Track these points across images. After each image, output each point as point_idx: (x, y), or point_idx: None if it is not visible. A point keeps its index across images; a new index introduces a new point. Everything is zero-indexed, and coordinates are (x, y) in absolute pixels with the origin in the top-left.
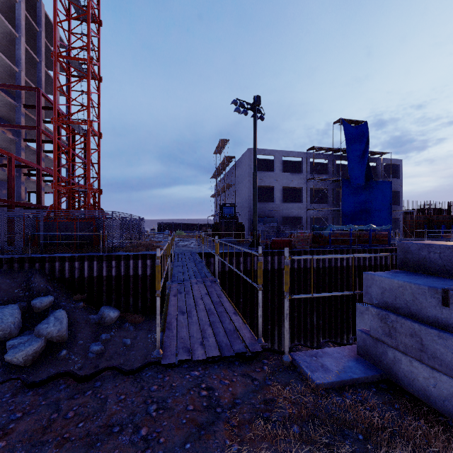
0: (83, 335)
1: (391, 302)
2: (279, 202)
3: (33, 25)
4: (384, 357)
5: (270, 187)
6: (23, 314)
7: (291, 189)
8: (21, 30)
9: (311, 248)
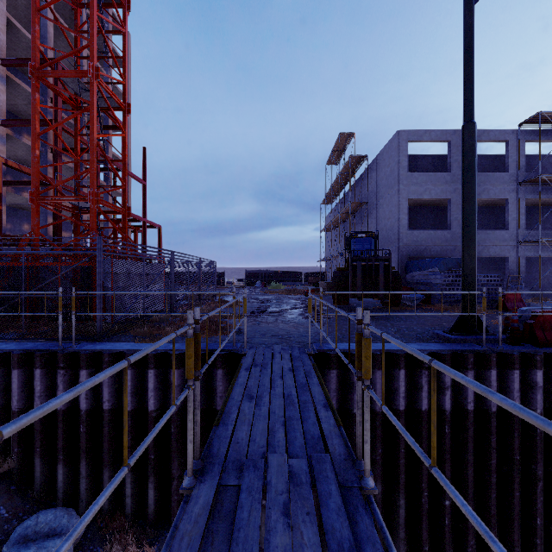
0: None
1: None
2: (459, 230)
3: None
4: None
5: (432, 204)
6: None
7: None
8: None
9: None
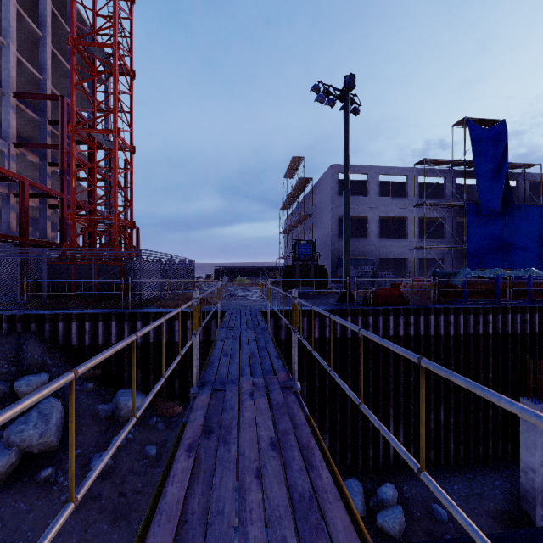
0: (84, 438)
1: None
2: (374, 238)
3: (62, 24)
4: None
5: (360, 218)
6: (1, 402)
7: (390, 220)
8: (46, 28)
9: (434, 305)
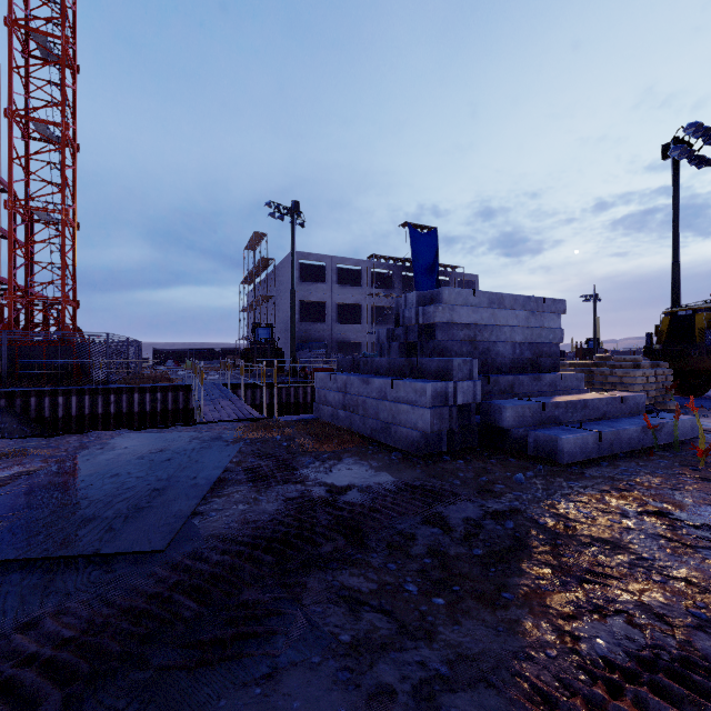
0: None
1: (321, 384)
2: (332, 323)
3: None
4: (319, 410)
5: (322, 302)
6: None
7: (350, 305)
8: None
9: None
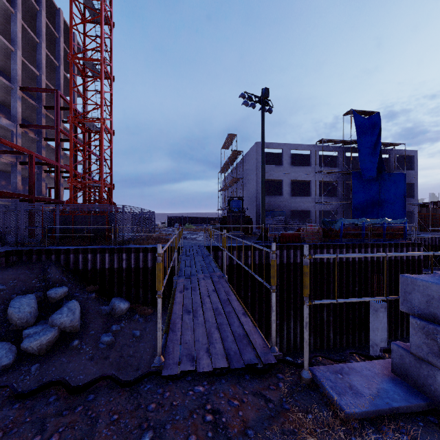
0: (94, 325)
1: None
2: (287, 196)
3: (53, 32)
4: (431, 381)
5: (277, 180)
6: (39, 304)
7: (300, 182)
8: (42, 36)
9: (321, 242)
